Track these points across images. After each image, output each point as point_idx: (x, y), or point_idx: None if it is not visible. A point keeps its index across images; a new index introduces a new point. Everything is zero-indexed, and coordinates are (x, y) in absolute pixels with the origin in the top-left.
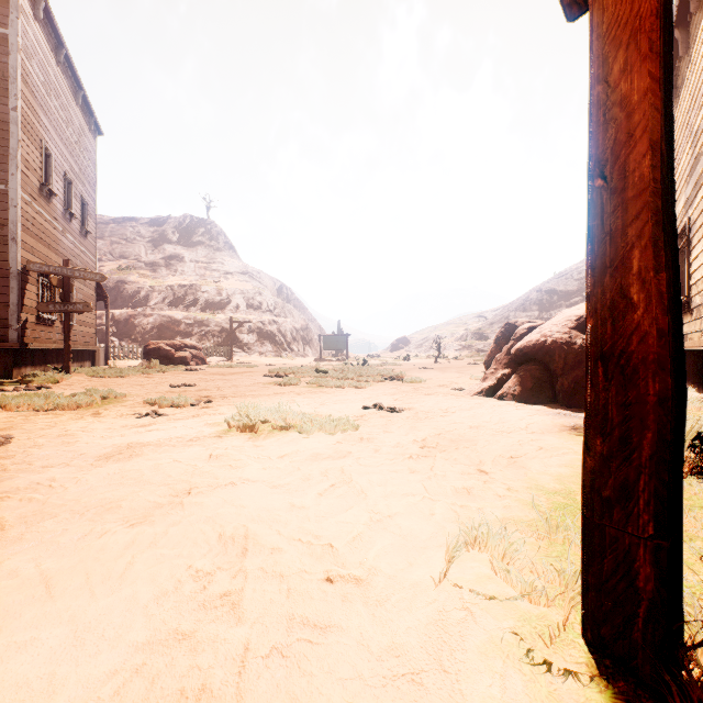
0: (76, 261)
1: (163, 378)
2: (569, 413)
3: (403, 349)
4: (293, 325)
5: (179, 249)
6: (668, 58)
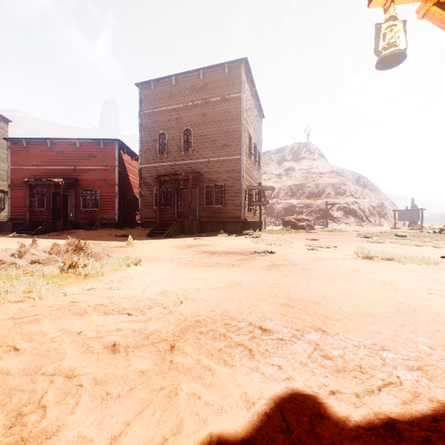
0: (256, 181)
1: (300, 235)
2: None
3: None
4: (370, 204)
5: (291, 164)
6: None
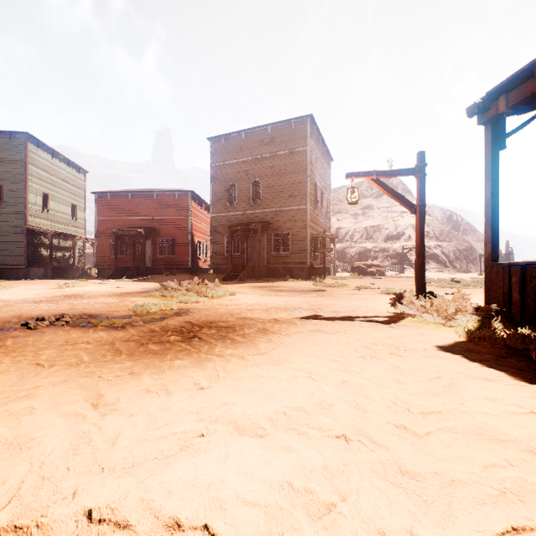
0: (324, 227)
1: (361, 280)
2: None
3: None
4: (456, 247)
5: (370, 201)
6: (422, 232)
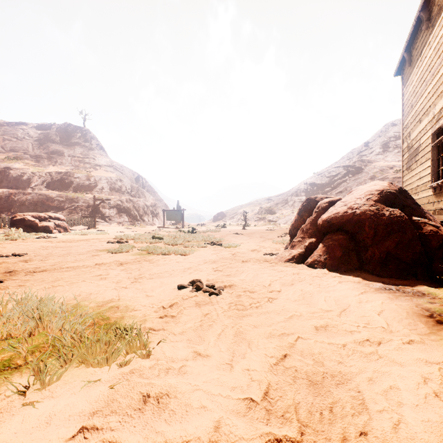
0: None
1: None
2: (393, 287)
3: (221, 220)
4: (145, 203)
5: (60, 147)
6: None
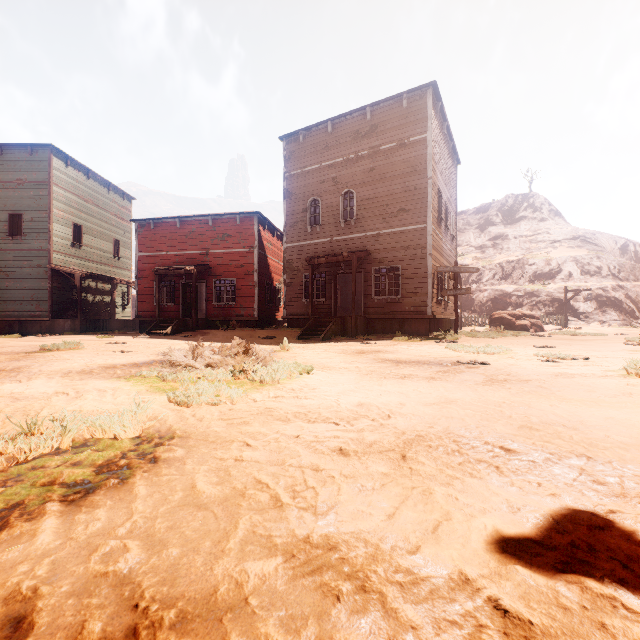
0: (448, 259)
1: (522, 340)
2: None
3: None
4: None
5: (502, 229)
6: None
